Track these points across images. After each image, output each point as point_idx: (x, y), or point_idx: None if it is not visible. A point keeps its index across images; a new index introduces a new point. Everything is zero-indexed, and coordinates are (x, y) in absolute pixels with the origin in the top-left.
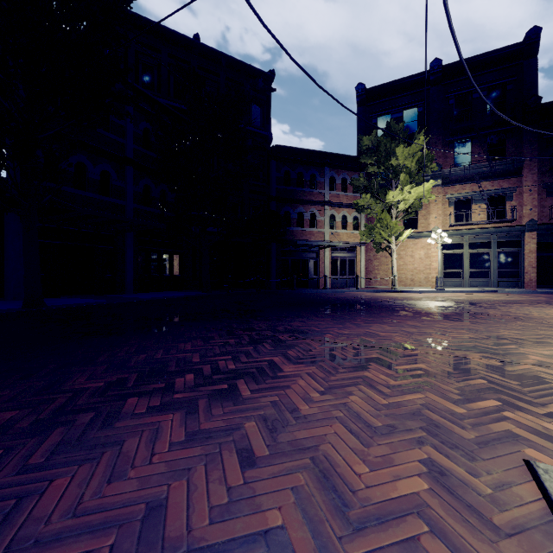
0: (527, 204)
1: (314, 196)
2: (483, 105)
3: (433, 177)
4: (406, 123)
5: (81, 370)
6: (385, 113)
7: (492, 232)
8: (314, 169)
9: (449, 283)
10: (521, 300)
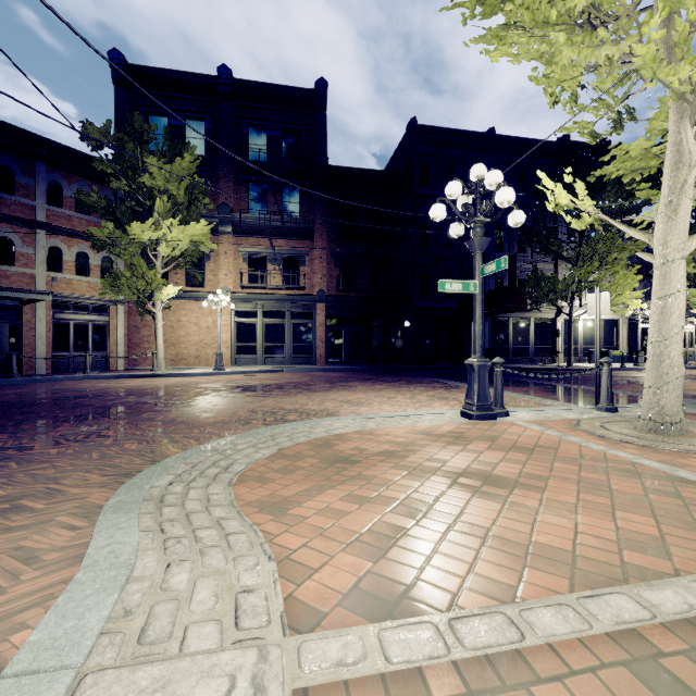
0: (318, 272)
1: (10, 207)
2: (279, 148)
3: (222, 221)
4: (190, 139)
5: None
6: (160, 113)
7: (286, 300)
8: (7, 158)
9: (243, 361)
10: (277, 383)
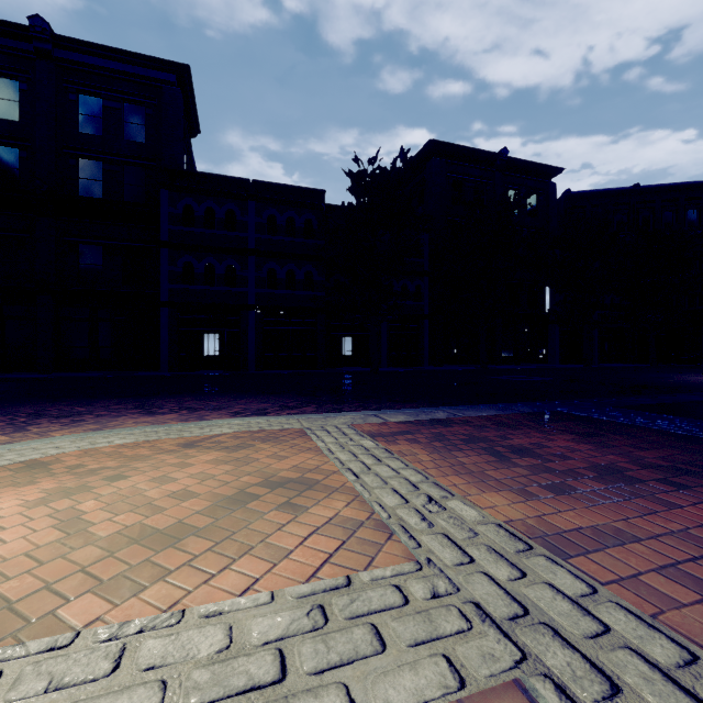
0: None
1: None
2: None
3: None
4: None
5: (674, 375)
6: None
7: None
8: None
9: None
10: None
